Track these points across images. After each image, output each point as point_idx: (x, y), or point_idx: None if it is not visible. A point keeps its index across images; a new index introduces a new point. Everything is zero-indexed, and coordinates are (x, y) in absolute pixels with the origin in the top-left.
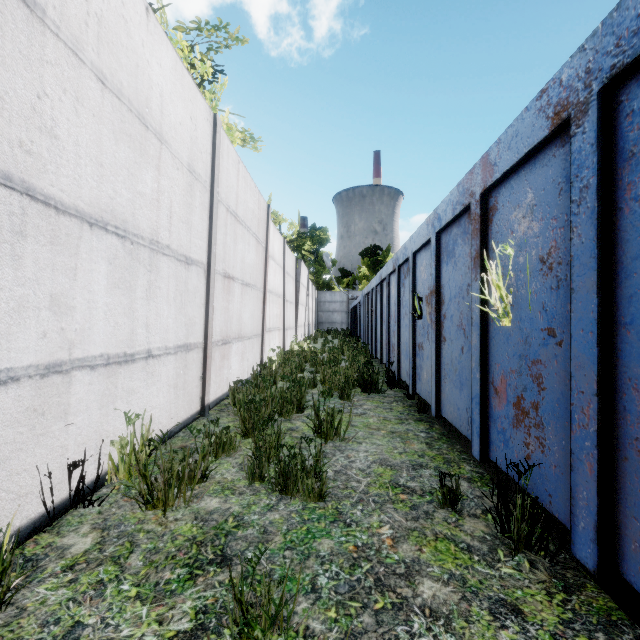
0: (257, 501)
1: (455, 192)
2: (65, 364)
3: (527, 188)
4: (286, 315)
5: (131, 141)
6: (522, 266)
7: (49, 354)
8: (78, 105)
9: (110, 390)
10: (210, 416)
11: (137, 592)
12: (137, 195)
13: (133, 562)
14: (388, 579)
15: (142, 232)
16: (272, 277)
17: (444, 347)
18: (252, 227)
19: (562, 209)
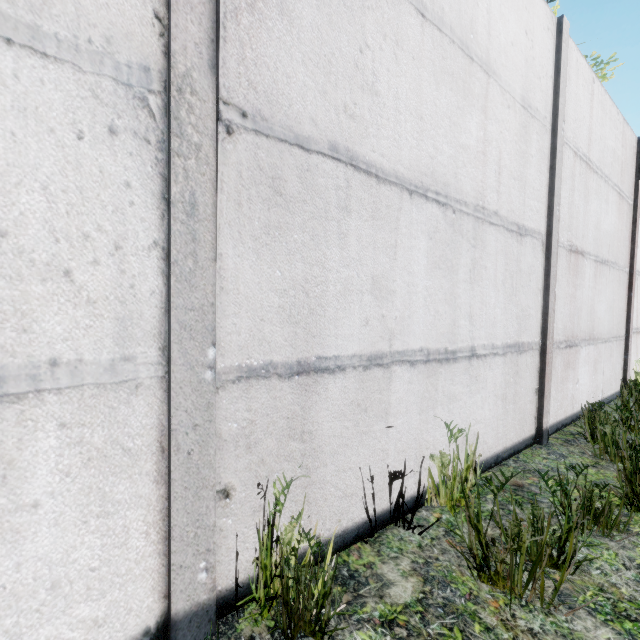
0: None
1: None
2: (385, 357)
3: None
4: None
5: (453, 82)
6: None
7: (371, 344)
8: (397, 51)
9: (429, 392)
10: (550, 446)
11: None
12: (459, 150)
13: None
14: None
15: (465, 197)
16: None
17: None
18: (611, 176)
19: None
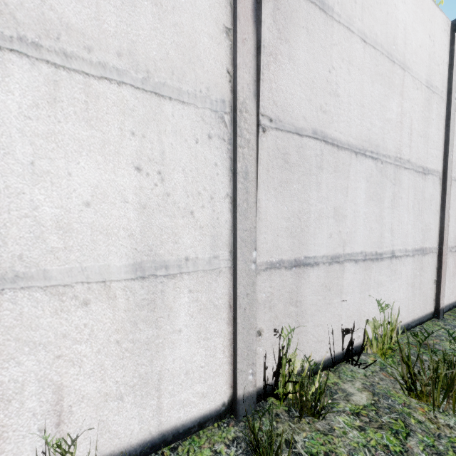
0: None
1: None
2: (340, 257)
3: None
4: None
5: (382, 79)
6: None
7: (332, 249)
8: (349, 66)
9: (366, 280)
10: (445, 320)
11: None
12: (385, 122)
13: (413, 447)
14: None
15: (388, 152)
16: None
17: None
18: None
19: None
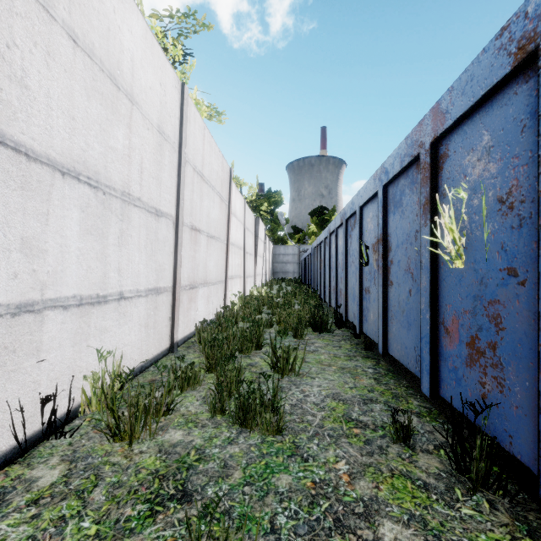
0: (218, 434)
1: (403, 145)
2: (37, 304)
3: (483, 131)
4: (246, 265)
5: (103, 99)
6: (477, 208)
7: (20, 294)
8: (49, 59)
9: (83, 329)
10: (178, 352)
11: (97, 530)
12: (109, 149)
13: (96, 497)
14: (347, 519)
15: (114, 184)
16: (234, 231)
17: (391, 290)
18: (216, 186)
19: (525, 146)
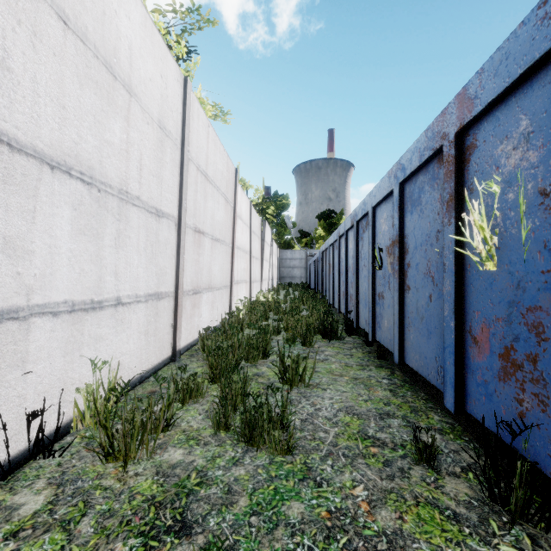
0: (222, 453)
1: (423, 138)
2: (22, 310)
3: (520, 115)
4: (252, 269)
5: (97, 88)
6: (512, 203)
7: (2, 299)
8: (36, 40)
9: (75, 337)
10: (181, 361)
11: None
12: (104, 143)
13: (83, 528)
14: None
15: (110, 181)
16: (240, 235)
17: (408, 295)
18: (221, 187)
19: None
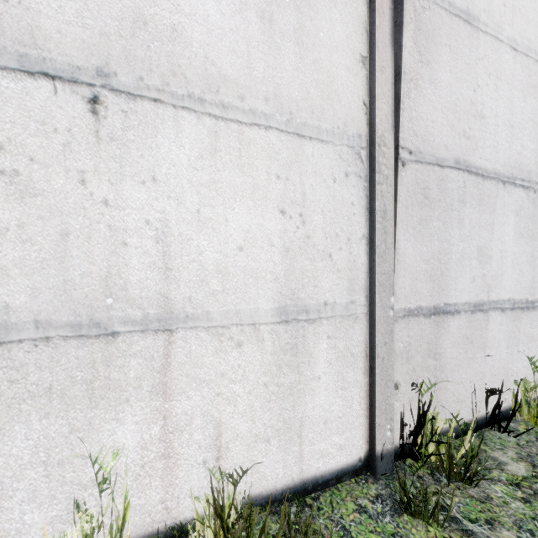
0: None
1: None
2: (484, 304)
3: None
4: None
5: (535, 91)
6: None
7: (475, 295)
8: (497, 82)
9: (514, 333)
10: None
11: None
12: None
13: None
14: None
15: None
16: None
17: None
18: None
19: None
